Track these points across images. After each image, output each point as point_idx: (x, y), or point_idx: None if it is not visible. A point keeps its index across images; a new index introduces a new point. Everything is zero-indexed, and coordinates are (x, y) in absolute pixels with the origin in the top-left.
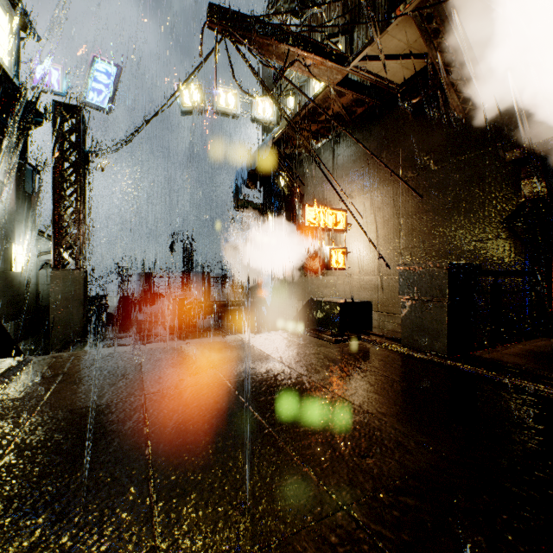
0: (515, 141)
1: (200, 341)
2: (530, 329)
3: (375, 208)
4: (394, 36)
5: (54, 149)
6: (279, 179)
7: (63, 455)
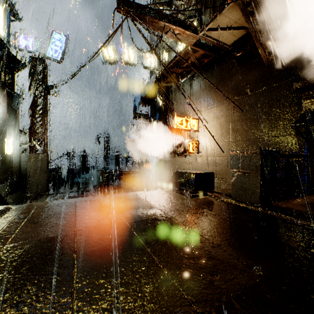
0: (299, 77)
1: (112, 196)
2: (308, 189)
3: (215, 117)
4: (226, 16)
5: (30, 83)
6: (159, 101)
7: (20, 273)
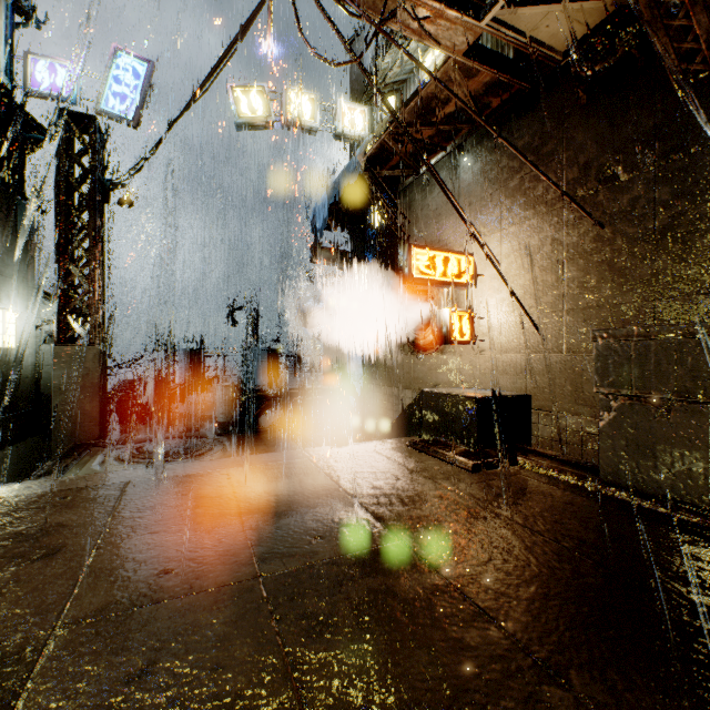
0: None
1: (239, 462)
2: None
3: (521, 249)
4: None
5: (58, 175)
6: (373, 217)
7: None
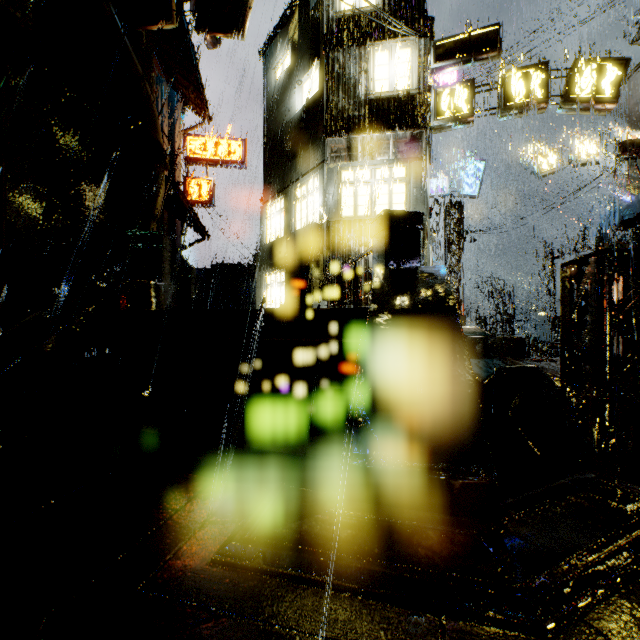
0: None
1: None
2: None
3: None
4: None
5: (447, 235)
6: None
7: None
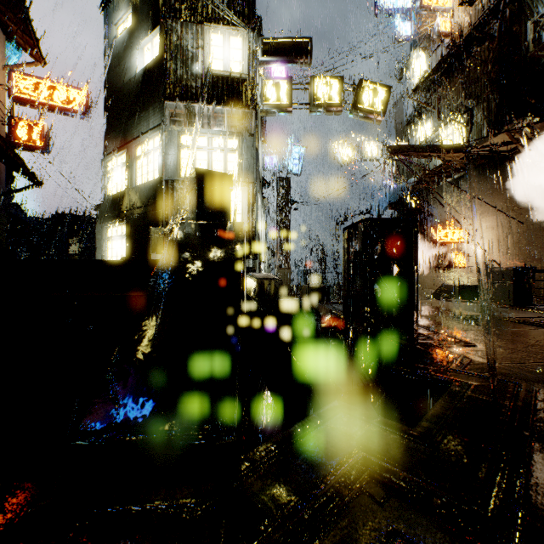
0: None
1: None
2: None
3: (489, 228)
4: (497, 138)
5: (278, 203)
6: (411, 201)
7: None
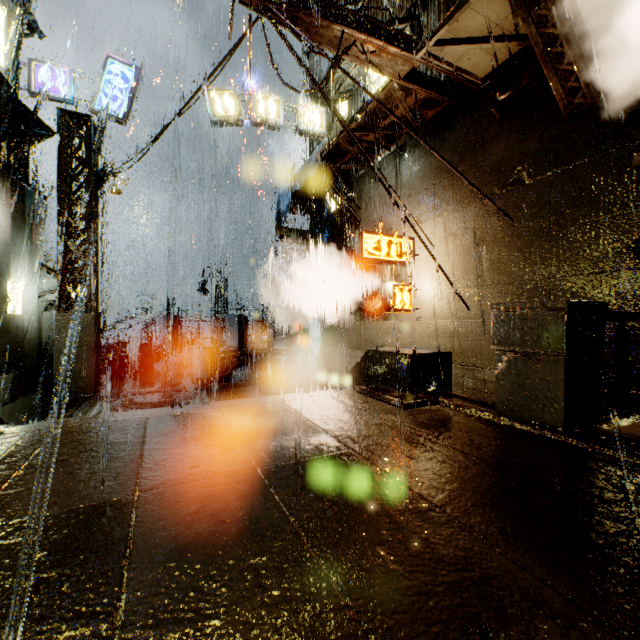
0: None
1: (228, 404)
2: None
3: (450, 235)
4: (478, 11)
5: (60, 166)
6: (330, 202)
7: None
